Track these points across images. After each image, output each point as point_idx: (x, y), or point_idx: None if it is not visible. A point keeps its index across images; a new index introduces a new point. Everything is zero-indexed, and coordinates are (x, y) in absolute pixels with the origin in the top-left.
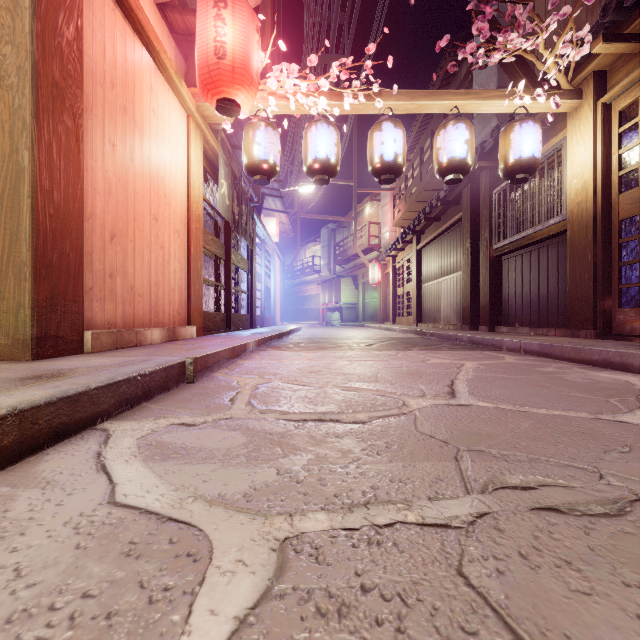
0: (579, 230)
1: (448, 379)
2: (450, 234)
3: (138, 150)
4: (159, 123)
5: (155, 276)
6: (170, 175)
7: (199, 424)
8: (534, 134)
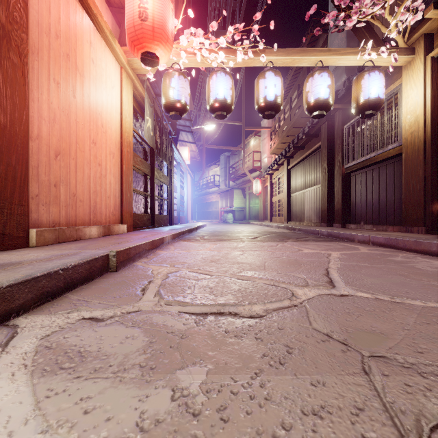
0: (412, 152)
1: (323, 268)
2: (311, 158)
3: (79, 89)
4: (97, 70)
5: (94, 186)
6: (106, 110)
7: (107, 319)
8: (379, 80)
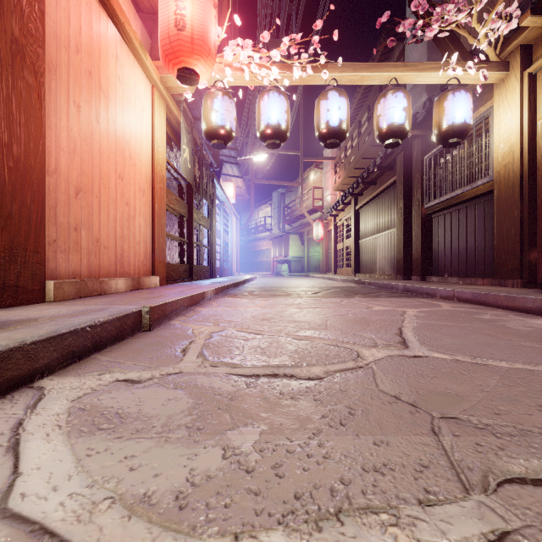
0: (506, 189)
1: (395, 327)
2: (385, 196)
3: (103, 113)
4: (124, 90)
5: (120, 230)
6: (135, 138)
7: (144, 381)
8: (466, 102)
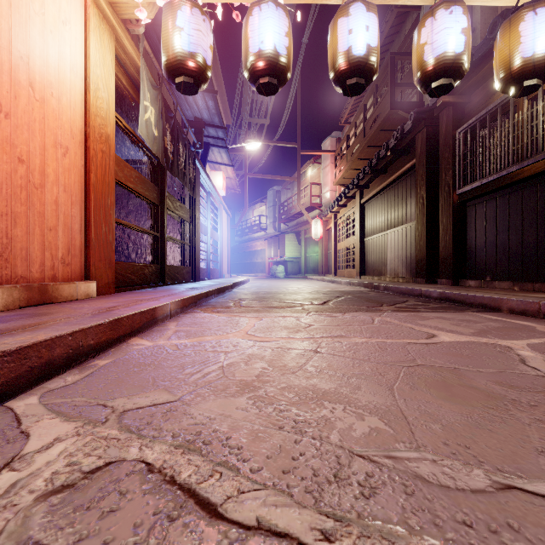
0: None
1: None
2: (398, 185)
3: None
4: None
5: (3, 203)
6: (45, 60)
7: None
8: None
